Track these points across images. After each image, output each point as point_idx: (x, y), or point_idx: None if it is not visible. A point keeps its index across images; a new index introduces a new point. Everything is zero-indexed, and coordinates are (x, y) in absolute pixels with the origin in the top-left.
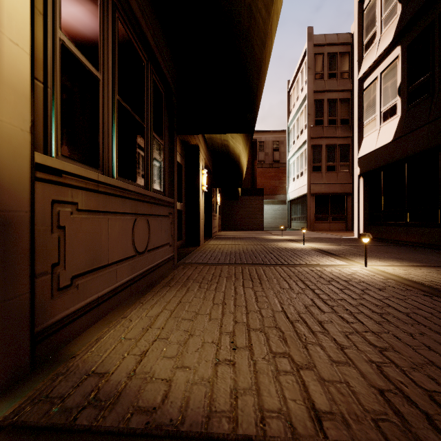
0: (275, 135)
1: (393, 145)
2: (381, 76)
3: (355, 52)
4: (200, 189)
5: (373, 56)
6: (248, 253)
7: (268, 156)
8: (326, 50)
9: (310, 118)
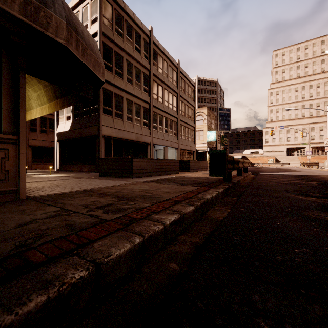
0: None
1: (69, 132)
2: None
3: None
4: None
5: None
6: None
7: None
8: None
9: None
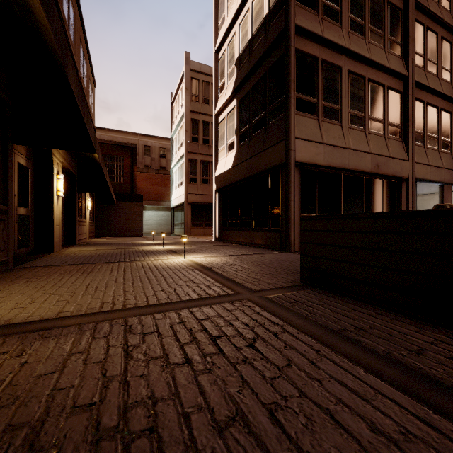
0: (162, 142)
1: (232, 171)
2: (227, 117)
3: (214, 91)
4: (55, 194)
5: (223, 99)
6: (102, 255)
7: (155, 161)
8: (201, 77)
9: (187, 134)
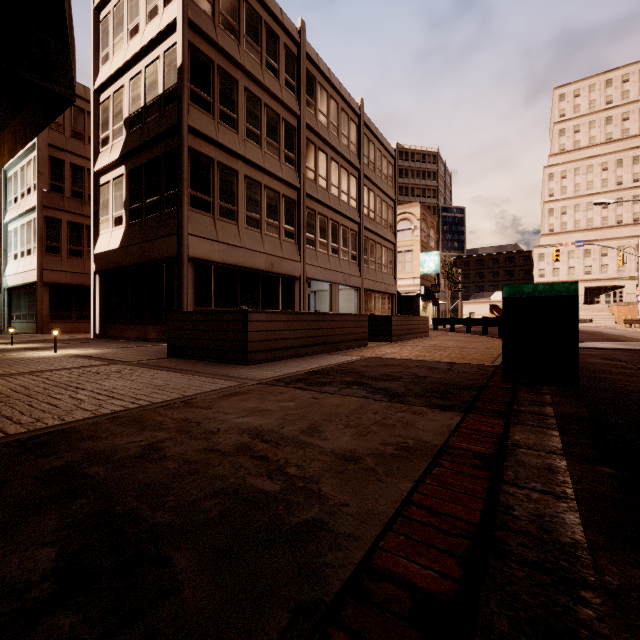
0: None
1: (120, 252)
2: (113, 183)
3: (92, 141)
4: None
5: (106, 158)
6: None
7: None
8: None
9: (43, 179)
